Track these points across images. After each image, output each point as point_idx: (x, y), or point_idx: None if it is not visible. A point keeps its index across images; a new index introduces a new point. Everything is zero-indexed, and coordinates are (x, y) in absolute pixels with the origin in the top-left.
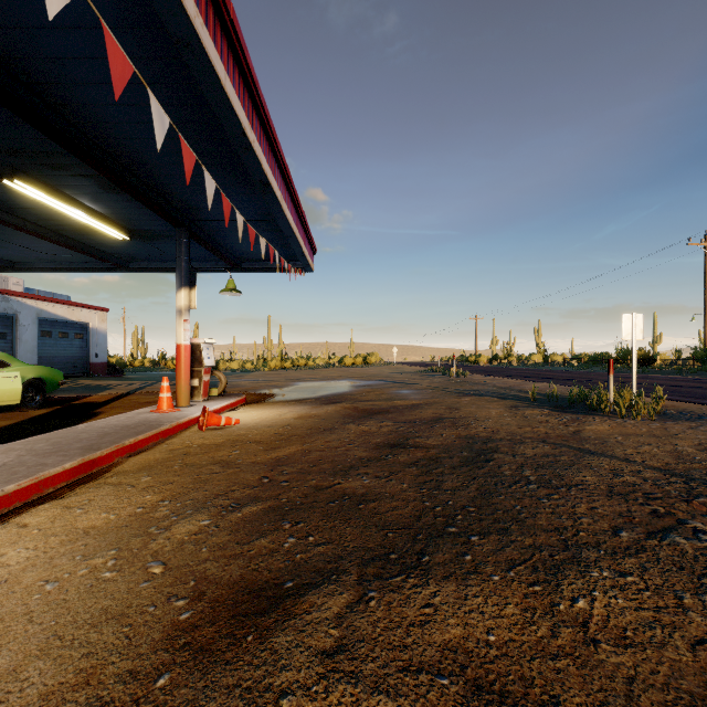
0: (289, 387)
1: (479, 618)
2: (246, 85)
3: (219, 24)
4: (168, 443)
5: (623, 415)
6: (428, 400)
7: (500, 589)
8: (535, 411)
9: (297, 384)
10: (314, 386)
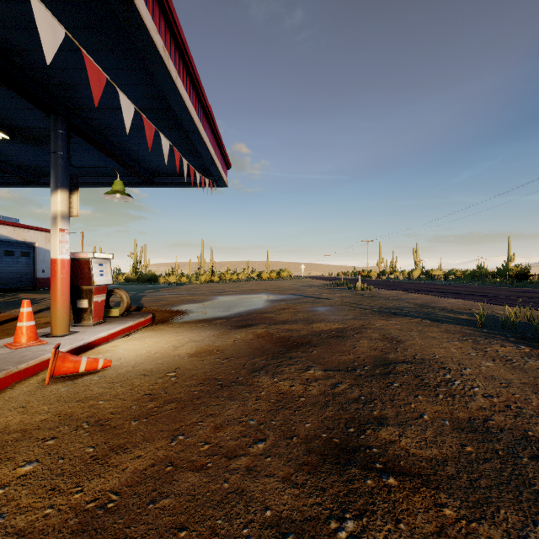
0: (207, 301)
1: None
2: None
3: None
4: None
5: None
6: (351, 323)
7: None
8: (509, 347)
9: (216, 299)
10: (231, 300)
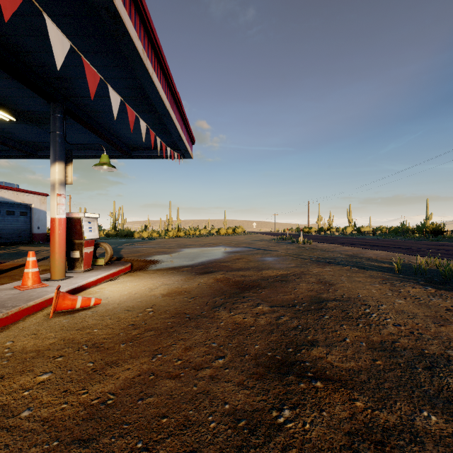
0: (175, 253)
1: None
2: None
3: None
4: None
5: None
6: (293, 270)
7: None
8: (418, 289)
9: (182, 251)
10: (195, 252)
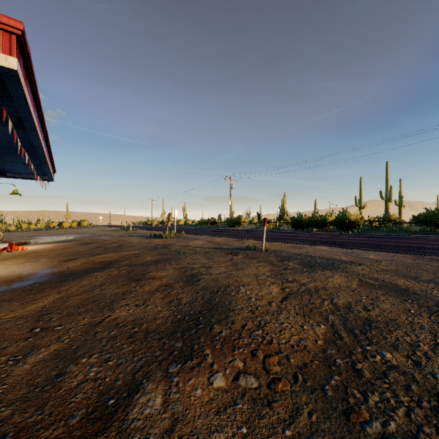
0: (34, 239)
1: (107, 255)
2: (46, 141)
3: (43, 136)
4: (1, 255)
5: (166, 238)
6: (112, 239)
7: (111, 254)
8: (147, 239)
9: (38, 238)
10: (51, 238)
